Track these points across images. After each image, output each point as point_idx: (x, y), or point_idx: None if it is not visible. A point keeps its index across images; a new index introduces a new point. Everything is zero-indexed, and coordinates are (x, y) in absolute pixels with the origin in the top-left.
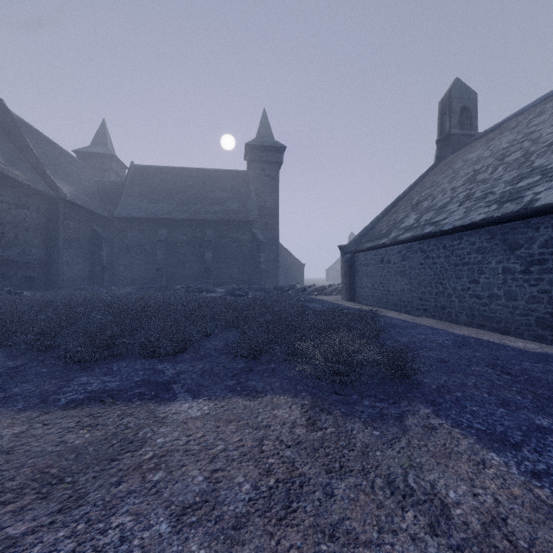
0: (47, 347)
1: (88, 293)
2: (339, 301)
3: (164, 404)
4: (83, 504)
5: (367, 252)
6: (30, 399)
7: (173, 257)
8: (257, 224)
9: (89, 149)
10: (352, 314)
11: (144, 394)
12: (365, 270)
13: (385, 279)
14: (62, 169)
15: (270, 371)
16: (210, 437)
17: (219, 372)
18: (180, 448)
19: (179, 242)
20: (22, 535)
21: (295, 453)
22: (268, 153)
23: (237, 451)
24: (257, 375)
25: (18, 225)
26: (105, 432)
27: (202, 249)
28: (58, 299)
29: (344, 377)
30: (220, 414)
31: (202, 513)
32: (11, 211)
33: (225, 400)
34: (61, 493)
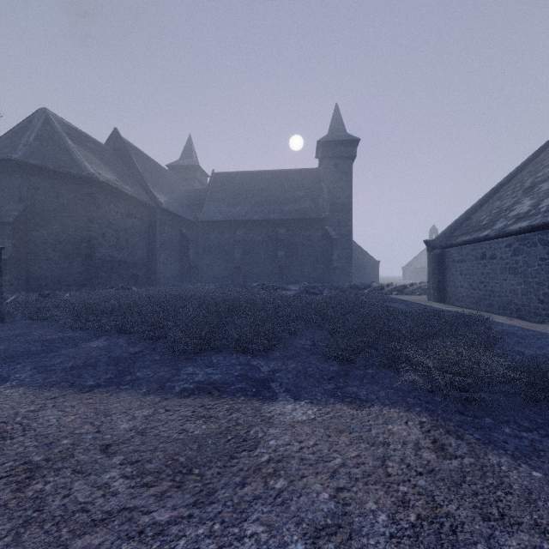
0: (157, 337)
1: (179, 289)
2: (425, 301)
3: (267, 403)
4: (214, 501)
5: (462, 247)
6: (151, 384)
7: (248, 256)
8: (329, 221)
9: (178, 163)
10: (453, 318)
11: (246, 390)
12: (458, 267)
13: (488, 277)
14: (159, 182)
15: (369, 378)
16: (323, 447)
17: (314, 374)
18: (294, 454)
19: (254, 242)
20: (167, 523)
21: (430, 483)
22: (340, 148)
23: (358, 469)
24: (356, 381)
25: (128, 231)
26: (219, 425)
27: (275, 248)
28: (158, 294)
29: (470, 394)
30: (327, 421)
31: (339, 541)
32: (123, 220)
33: (328, 406)
34: (193, 485)
